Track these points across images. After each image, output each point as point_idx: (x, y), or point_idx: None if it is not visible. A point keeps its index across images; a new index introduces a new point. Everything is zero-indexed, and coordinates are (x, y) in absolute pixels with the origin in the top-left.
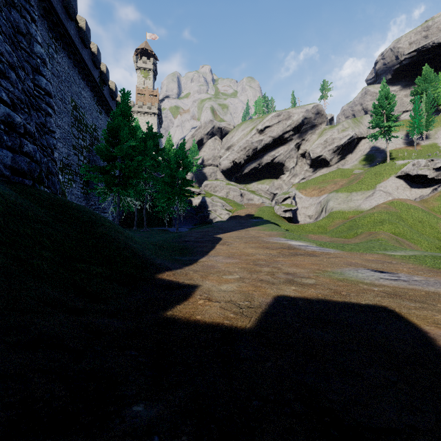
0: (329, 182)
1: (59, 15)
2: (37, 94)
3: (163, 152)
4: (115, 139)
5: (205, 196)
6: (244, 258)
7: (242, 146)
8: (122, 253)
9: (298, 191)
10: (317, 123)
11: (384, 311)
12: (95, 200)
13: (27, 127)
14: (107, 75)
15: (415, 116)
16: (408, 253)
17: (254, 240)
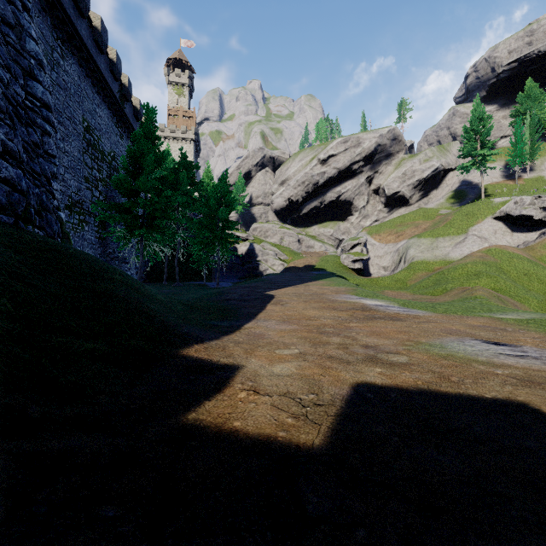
0: (409, 225)
1: (66, 10)
2: (30, 105)
3: (200, 186)
4: (138, 168)
5: (254, 243)
6: (304, 322)
7: (300, 180)
8: (132, 319)
9: (369, 236)
10: (393, 152)
11: (525, 412)
12: (114, 247)
13: (7, 145)
14: (130, 89)
15: (516, 143)
16: (524, 316)
17: (317, 298)
